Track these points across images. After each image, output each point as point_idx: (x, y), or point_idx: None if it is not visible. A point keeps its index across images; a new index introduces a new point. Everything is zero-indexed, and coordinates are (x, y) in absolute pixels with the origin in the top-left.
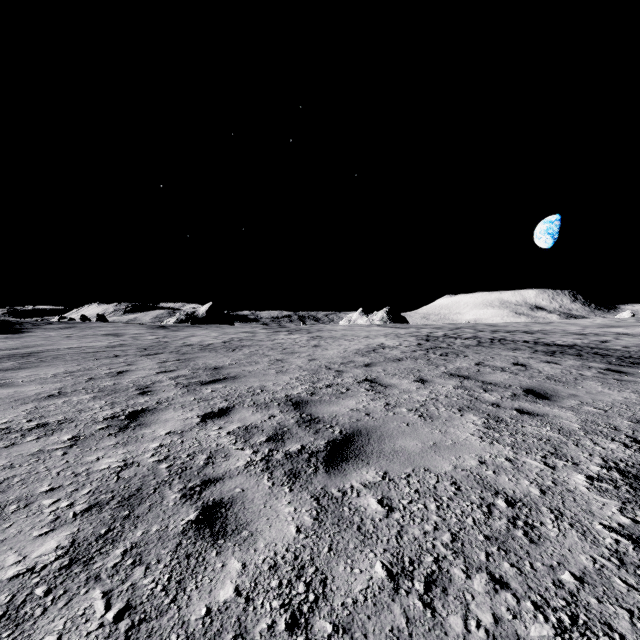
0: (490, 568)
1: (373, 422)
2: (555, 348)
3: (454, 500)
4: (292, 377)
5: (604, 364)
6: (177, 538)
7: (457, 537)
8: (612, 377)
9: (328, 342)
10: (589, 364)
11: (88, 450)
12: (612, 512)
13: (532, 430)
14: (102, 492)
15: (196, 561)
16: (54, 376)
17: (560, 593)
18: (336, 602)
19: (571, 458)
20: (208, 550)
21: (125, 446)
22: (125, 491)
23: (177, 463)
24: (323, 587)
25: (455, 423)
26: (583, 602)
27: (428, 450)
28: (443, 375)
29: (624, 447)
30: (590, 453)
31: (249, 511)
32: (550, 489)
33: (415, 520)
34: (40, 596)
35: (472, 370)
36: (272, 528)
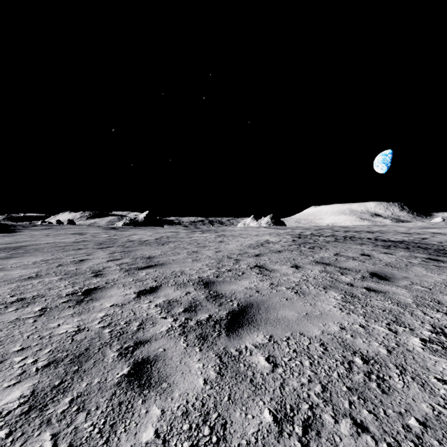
0: (353, 414)
1: (261, 297)
2: (390, 243)
3: (323, 358)
4: (203, 264)
5: (426, 255)
6: (113, 389)
7: (326, 388)
8: (432, 264)
9: (229, 239)
10: (415, 255)
11: (52, 318)
12: (443, 368)
13: (378, 303)
14: (59, 351)
15: (126, 408)
16: (34, 263)
17: (409, 436)
18: (233, 443)
19: (408, 325)
20: (136, 399)
21: (80, 315)
22: (76, 350)
23: (117, 328)
24: (223, 430)
25: (321, 298)
26: (427, 444)
27: (302, 319)
28: (311, 262)
29: (446, 316)
30: (422, 321)
31: (168, 367)
32: (394, 349)
33: (294, 374)
34: (2, 438)
35: (332, 259)
36: (185, 380)
